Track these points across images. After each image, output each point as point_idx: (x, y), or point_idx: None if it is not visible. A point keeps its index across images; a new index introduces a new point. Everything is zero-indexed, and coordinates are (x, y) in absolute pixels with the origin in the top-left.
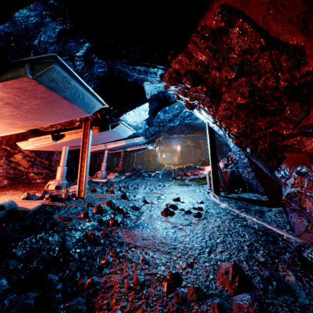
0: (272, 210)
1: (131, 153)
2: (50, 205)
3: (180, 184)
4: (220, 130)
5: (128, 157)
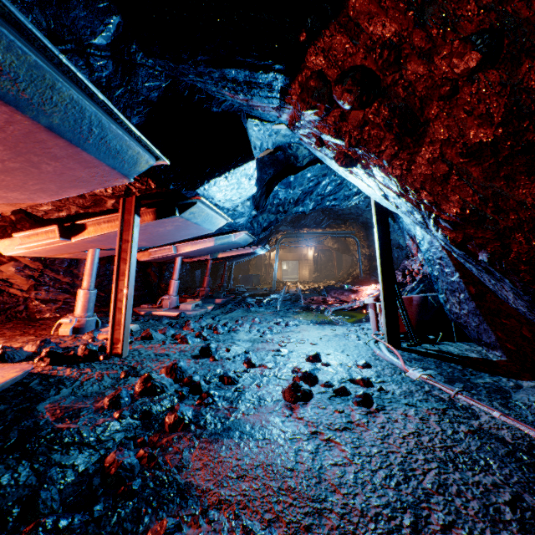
0: (523, 386)
1: (226, 263)
2: (43, 375)
3: (316, 321)
4: (416, 212)
5: (222, 270)
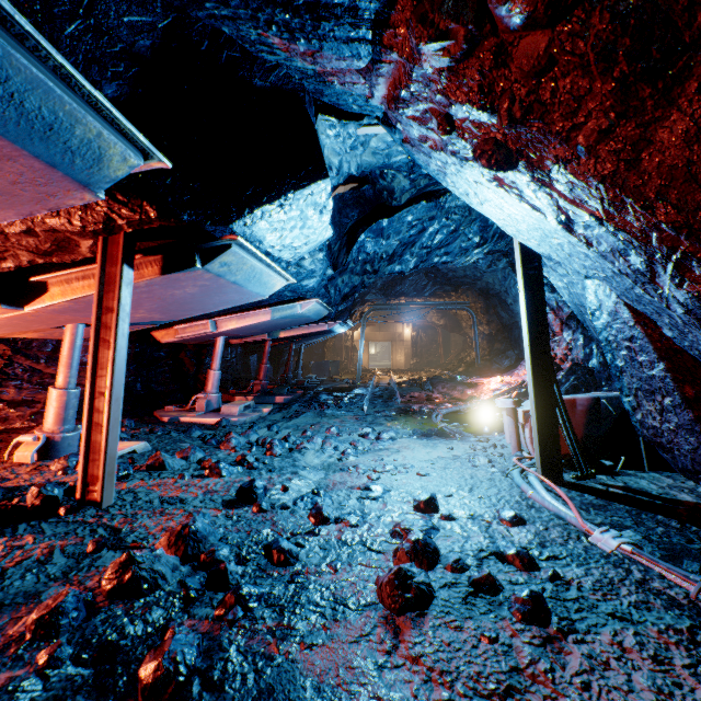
0: None
1: (292, 345)
2: None
3: (422, 432)
4: (634, 251)
5: (287, 354)
